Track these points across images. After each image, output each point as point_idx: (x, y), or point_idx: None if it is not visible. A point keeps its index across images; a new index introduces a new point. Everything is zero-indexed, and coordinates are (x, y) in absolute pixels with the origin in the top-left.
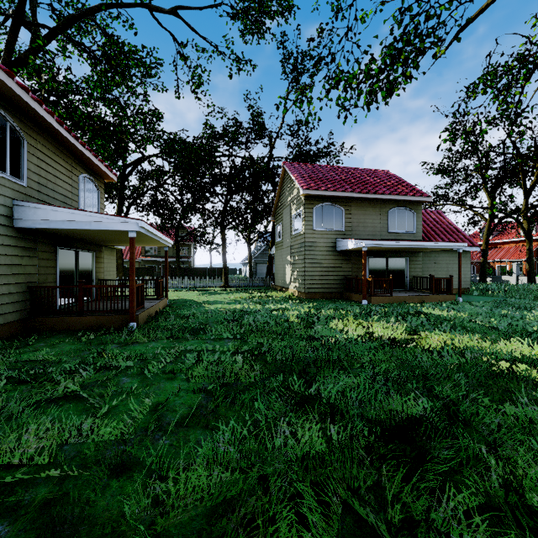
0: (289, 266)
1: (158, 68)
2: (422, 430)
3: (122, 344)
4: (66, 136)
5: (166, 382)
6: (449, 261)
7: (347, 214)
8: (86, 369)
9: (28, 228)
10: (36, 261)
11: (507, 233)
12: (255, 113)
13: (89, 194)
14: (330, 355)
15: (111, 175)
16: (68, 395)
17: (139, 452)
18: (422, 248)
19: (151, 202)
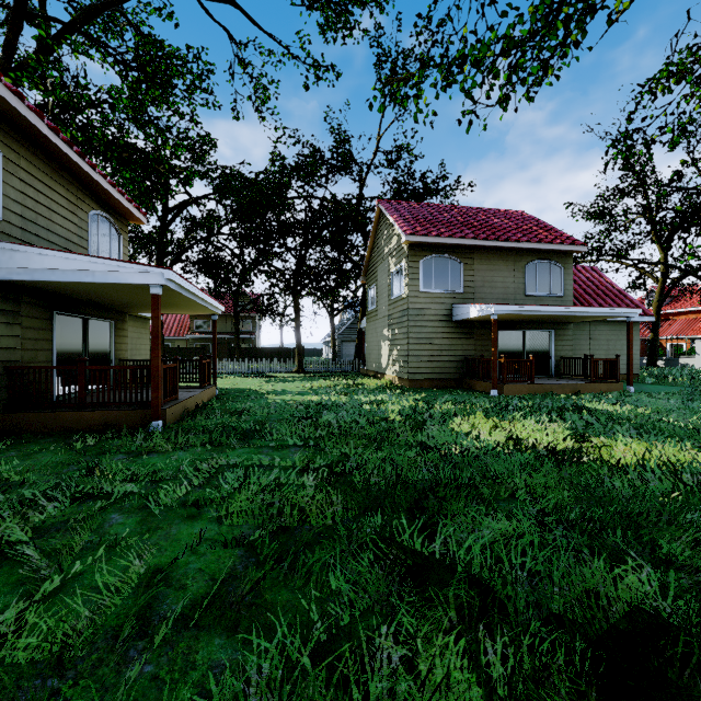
0: (386, 342)
1: (208, 76)
2: (678, 653)
3: (133, 454)
4: (65, 151)
5: (181, 525)
6: (610, 336)
7: (468, 270)
8: (58, 497)
9: (1, 280)
10: (18, 330)
11: (683, 300)
12: (340, 137)
13: (105, 240)
14: (458, 476)
15: (137, 214)
16: (6, 549)
17: (82, 699)
18: (576, 316)
19: (202, 260)
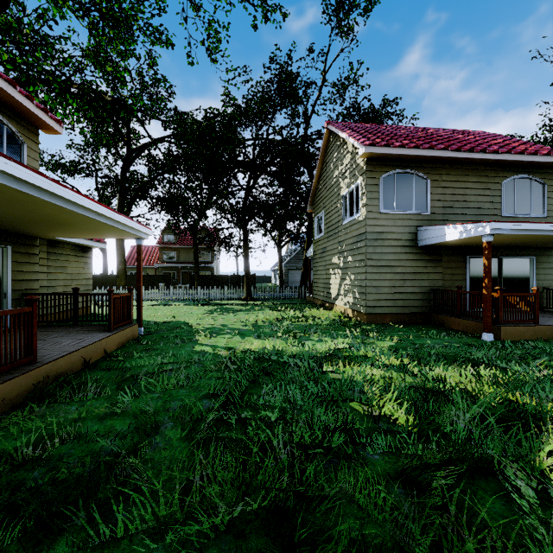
0: (336, 271)
1: (160, 15)
2: None
3: None
4: None
5: None
6: None
7: (435, 188)
8: None
9: None
10: None
11: None
12: (287, 75)
13: None
14: None
15: (45, 118)
16: None
17: None
18: None
19: None
